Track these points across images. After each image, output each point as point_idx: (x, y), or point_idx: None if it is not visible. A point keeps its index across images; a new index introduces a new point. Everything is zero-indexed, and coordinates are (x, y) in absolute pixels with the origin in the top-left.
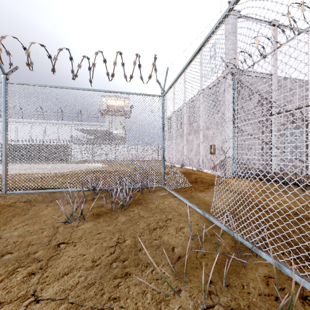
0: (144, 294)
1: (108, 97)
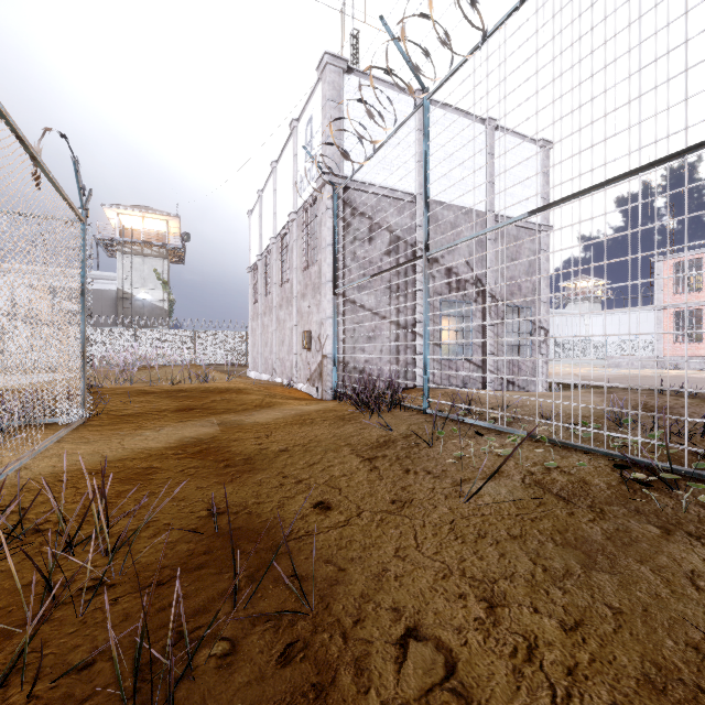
0: None
1: (123, 209)
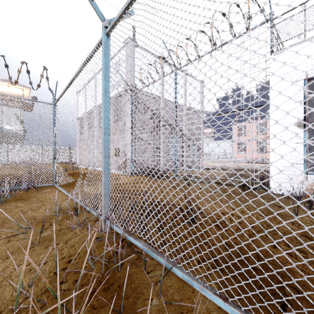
0: (0, 236)
1: None
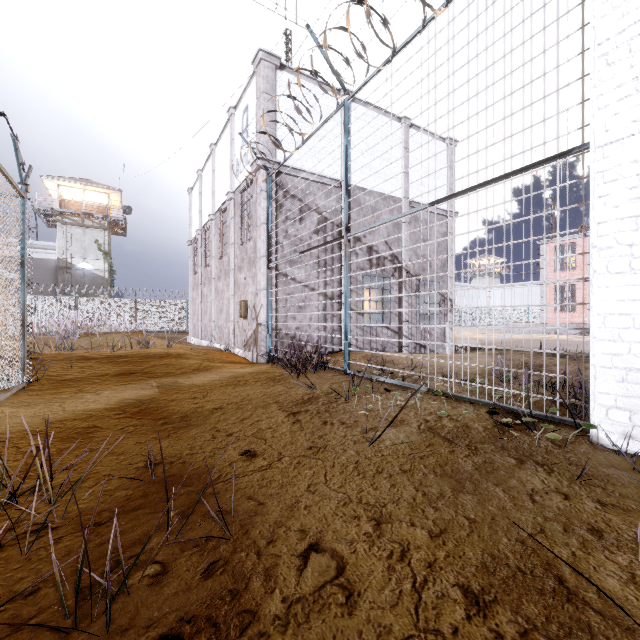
0: None
1: (63, 181)
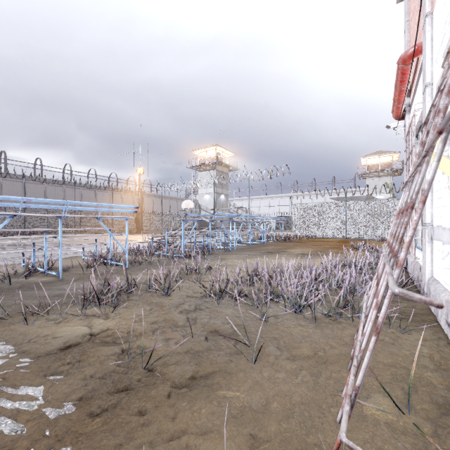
0: None
1: (369, 157)
